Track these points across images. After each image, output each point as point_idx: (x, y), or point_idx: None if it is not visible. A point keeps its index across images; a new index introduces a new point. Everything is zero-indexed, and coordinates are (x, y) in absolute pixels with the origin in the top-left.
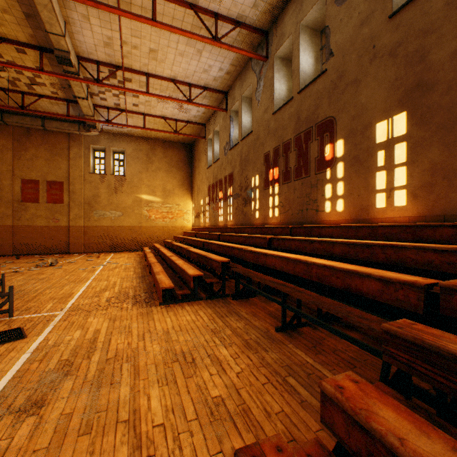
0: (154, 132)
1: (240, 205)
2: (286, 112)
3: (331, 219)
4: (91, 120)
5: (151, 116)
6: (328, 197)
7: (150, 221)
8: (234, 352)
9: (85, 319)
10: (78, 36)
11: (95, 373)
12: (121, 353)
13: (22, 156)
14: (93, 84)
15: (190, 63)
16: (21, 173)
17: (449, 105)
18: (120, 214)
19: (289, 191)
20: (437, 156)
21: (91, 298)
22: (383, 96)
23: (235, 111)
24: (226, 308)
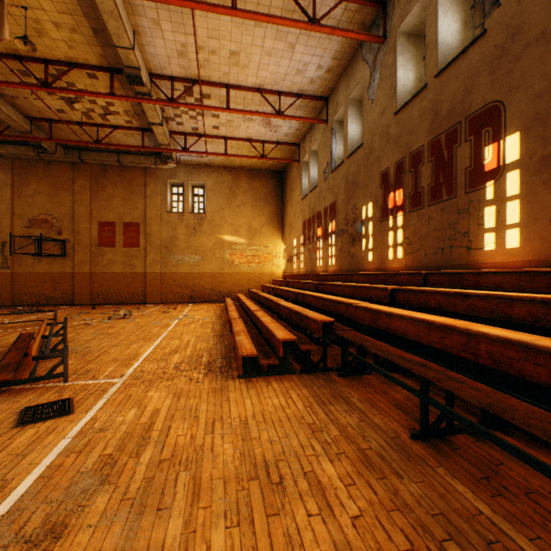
0: (238, 159)
1: (345, 244)
2: (415, 108)
3: (495, 261)
4: (166, 150)
5: (233, 140)
6: (490, 227)
7: (233, 266)
8: (345, 472)
9: (145, 392)
10: (149, 49)
11: (140, 484)
12: (180, 452)
13: (99, 196)
14: (167, 105)
15: (279, 64)
16: (98, 215)
17: None
18: (199, 259)
19: (420, 221)
20: None
21: (157, 362)
22: None
23: (338, 121)
24: (328, 389)
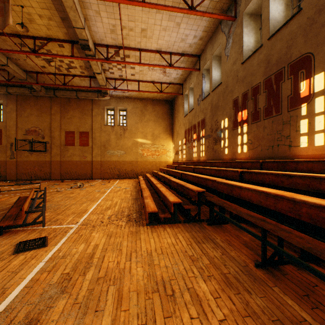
0: (146, 94)
1: (210, 144)
2: (255, 59)
3: (308, 154)
4: (104, 88)
5: (143, 82)
6: (304, 132)
7: (143, 157)
8: (214, 289)
9: (90, 233)
10: (93, 28)
11: (85, 293)
12: (110, 272)
13: (65, 116)
14: (104, 62)
15: (171, 36)
16: (65, 127)
17: None
18: (123, 153)
19: (258, 129)
20: None
21: (97, 215)
22: None
23: (206, 69)
24: (201, 233)
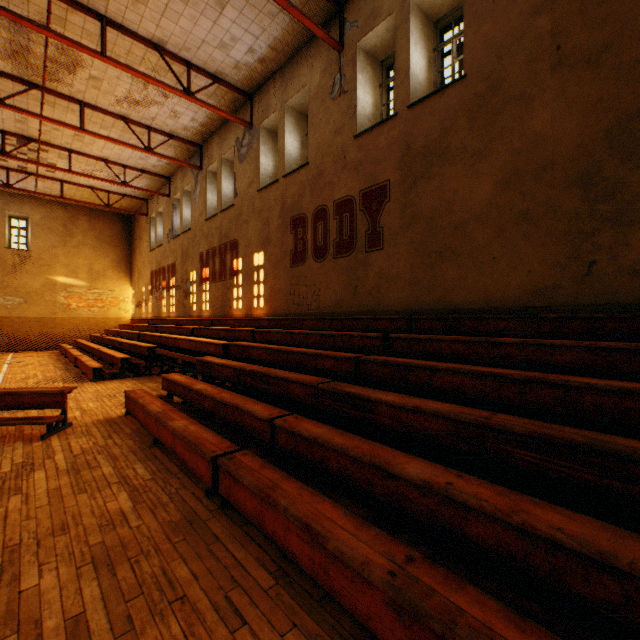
0: (76, 198)
1: (182, 297)
2: (214, 223)
3: (237, 314)
4: None
5: (72, 184)
6: (236, 298)
7: (69, 310)
8: None
9: None
10: None
11: None
12: None
13: None
14: None
15: (124, 151)
16: None
17: (275, 255)
18: (21, 301)
19: (216, 289)
20: (272, 281)
21: (17, 383)
22: (257, 237)
23: (179, 199)
24: (149, 380)
